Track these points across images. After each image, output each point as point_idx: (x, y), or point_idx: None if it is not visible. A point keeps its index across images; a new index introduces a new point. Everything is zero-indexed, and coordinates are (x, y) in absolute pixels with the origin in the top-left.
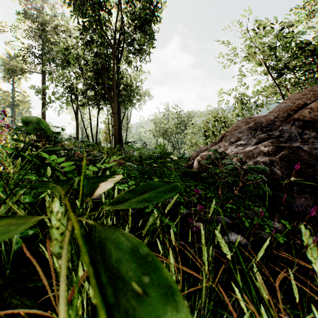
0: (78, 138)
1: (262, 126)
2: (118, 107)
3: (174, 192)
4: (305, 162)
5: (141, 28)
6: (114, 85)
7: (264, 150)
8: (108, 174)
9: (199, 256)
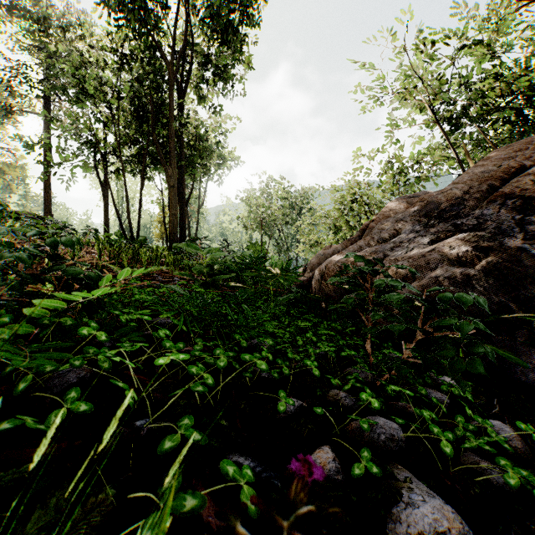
0: (108, 232)
1: (439, 210)
2: (180, 176)
3: None
4: None
5: (220, 37)
6: (170, 135)
7: (450, 255)
8: None
9: None
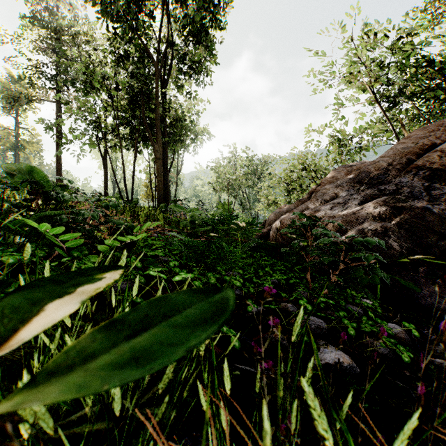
0: (107, 194)
1: (369, 178)
2: (164, 150)
3: (211, 323)
4: (435, 230)
5: (196, 38)
6: (157, 118)
7: (374, 213)
8: (124, 256)
9: (275, 395)
